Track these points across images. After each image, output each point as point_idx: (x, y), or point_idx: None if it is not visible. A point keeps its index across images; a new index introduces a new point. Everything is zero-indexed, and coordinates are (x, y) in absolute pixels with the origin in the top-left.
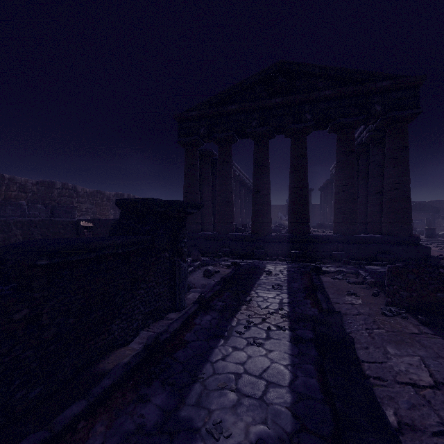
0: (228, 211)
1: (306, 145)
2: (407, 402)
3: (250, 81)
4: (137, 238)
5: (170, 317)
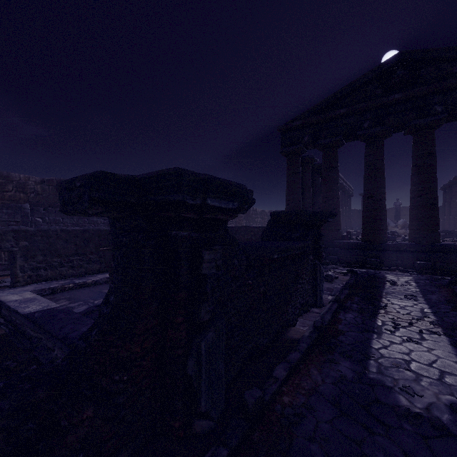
0: (335, 218)
1: (434, 141)
2: None
3: (361, 81)
4: (306, 243)
5: (314, 311)
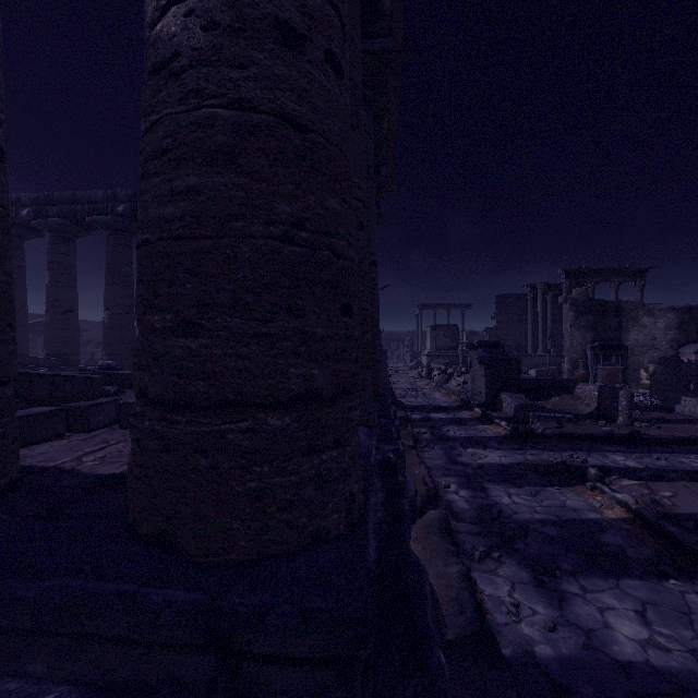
0: None
1: None
2: None
3: None
4: None
5: None
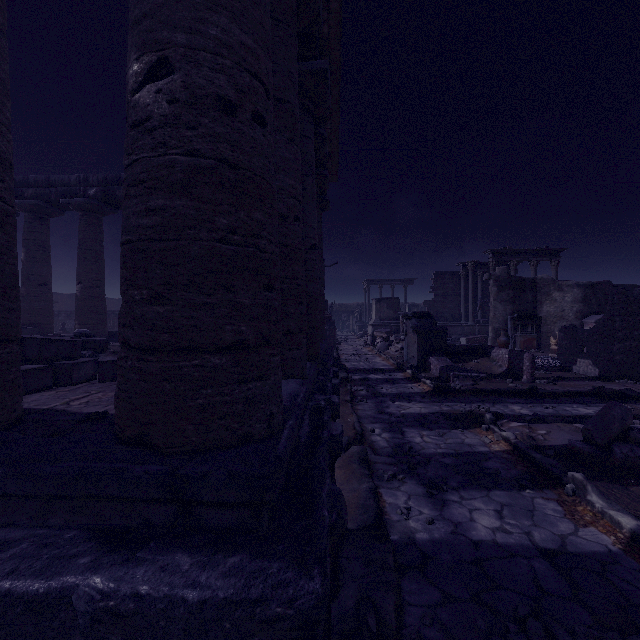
0: None
1: None
2: None
3: None
4: None
5: None
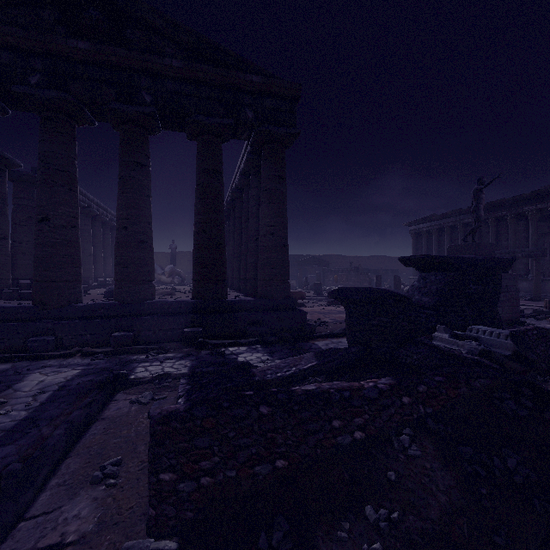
0: None
1: (146, 147)
2: None
3: None
4: None
5: None
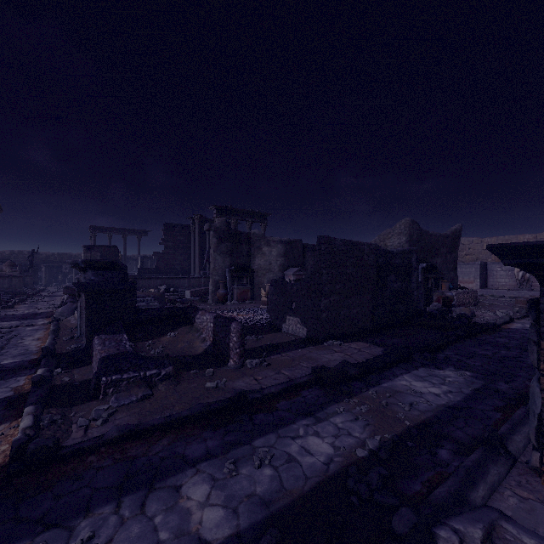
0: None
1: None
2: (361, 355)
3: None
4: None
5: None
